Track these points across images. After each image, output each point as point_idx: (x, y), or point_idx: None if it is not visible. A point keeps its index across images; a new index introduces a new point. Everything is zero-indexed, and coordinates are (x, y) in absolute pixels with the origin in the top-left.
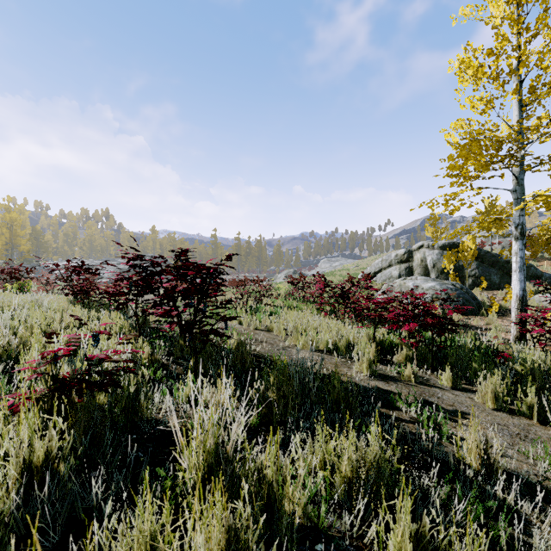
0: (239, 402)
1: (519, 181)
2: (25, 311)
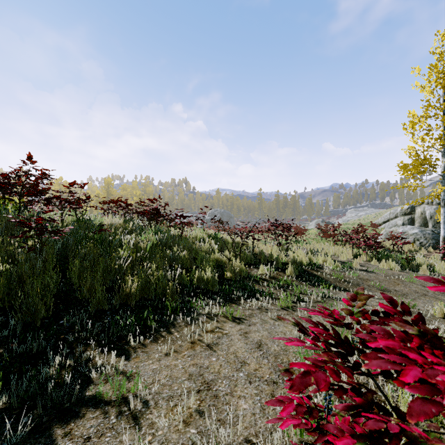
0: None
1: (443, 177)
2: None
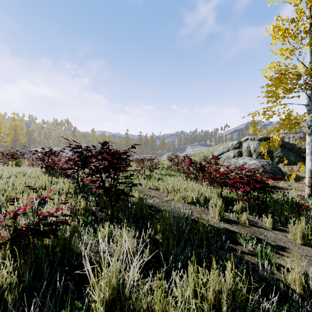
0: (138, 240)
1: (311, 99)
2: (11, 179)
